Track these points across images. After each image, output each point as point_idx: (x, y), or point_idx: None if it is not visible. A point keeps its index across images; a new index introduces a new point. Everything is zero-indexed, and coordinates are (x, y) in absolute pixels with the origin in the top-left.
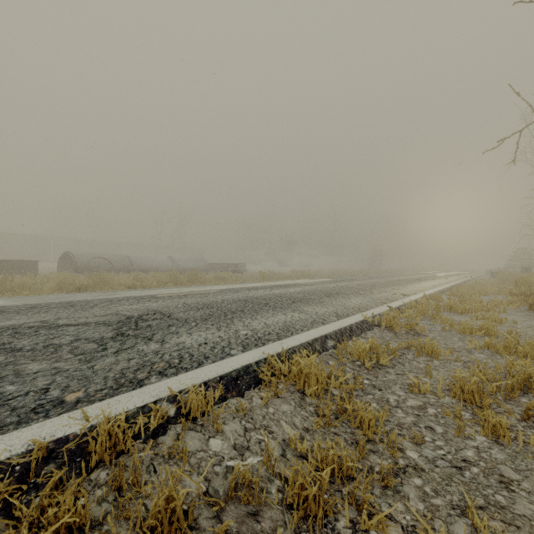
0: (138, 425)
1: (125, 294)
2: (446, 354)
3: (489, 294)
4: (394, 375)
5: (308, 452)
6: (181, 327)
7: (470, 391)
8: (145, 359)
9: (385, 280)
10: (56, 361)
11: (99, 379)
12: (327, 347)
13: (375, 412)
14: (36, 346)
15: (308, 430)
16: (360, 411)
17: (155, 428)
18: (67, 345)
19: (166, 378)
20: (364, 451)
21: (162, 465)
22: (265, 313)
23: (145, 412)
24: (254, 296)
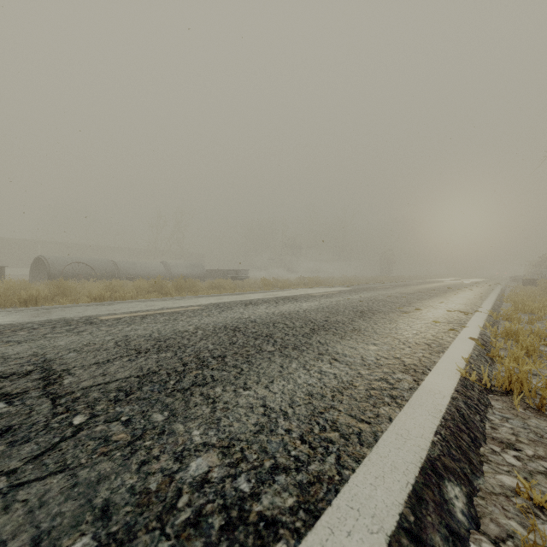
0: None
1: (58, 313)
2: None
3: None
4: None
5: None
6: (26, 441)
7: None
8: None
9: (414, 289)
10: None
11: None
12: (460, 529)
13: None
14: None
15: None
16: None
17: None
18: None
19: None
20: None
21: None
22: (266, 364)
23: None
24: (250, 318)
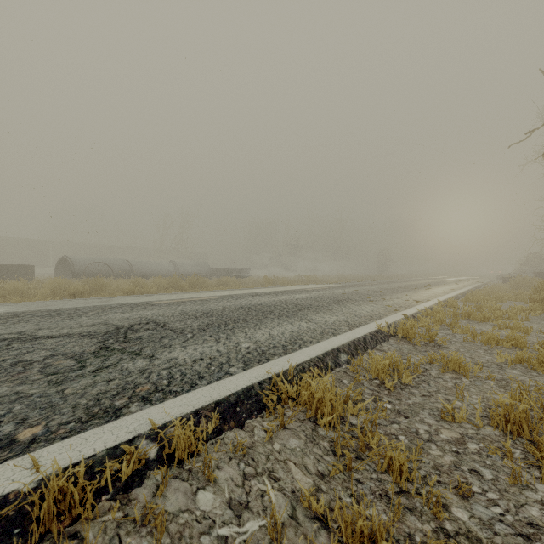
0: (105, 476)
1: (120, 300)
2: (476, 370)
3: (505, 300)
4: (419, 397)
5: (325, 511)
6: (175, 339)
7: (517, 421)
8: (128, 379)
9: (395, 286)
10: (20, 384)
11: (67, 407)
12: (340, 362)
13: (408, 454)
14: (2, 364)
15: (323, 475)
16: (388, 452)
17: (129, 477)
18: (39, 362)
19: (149, 405)
20: (399, 512)
21: (131, 535)
22: (270, 322)
23: (117, 455)
24: (257, 303)
